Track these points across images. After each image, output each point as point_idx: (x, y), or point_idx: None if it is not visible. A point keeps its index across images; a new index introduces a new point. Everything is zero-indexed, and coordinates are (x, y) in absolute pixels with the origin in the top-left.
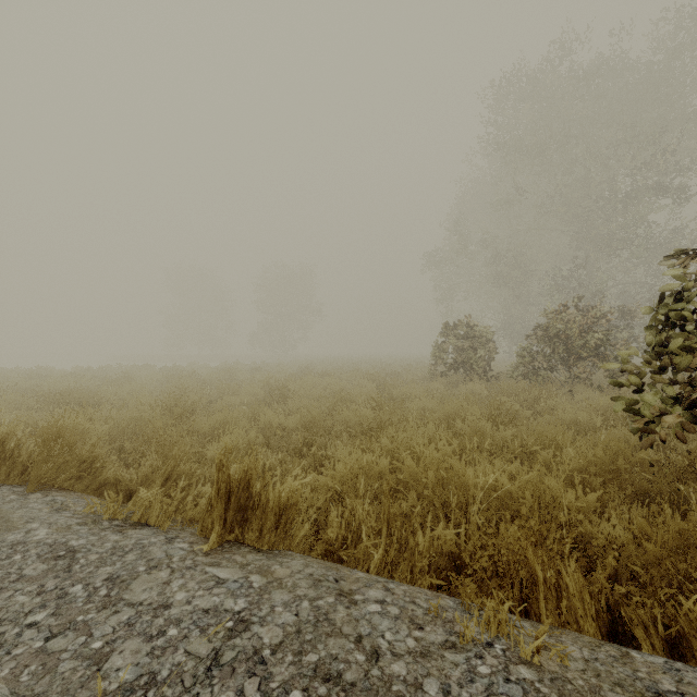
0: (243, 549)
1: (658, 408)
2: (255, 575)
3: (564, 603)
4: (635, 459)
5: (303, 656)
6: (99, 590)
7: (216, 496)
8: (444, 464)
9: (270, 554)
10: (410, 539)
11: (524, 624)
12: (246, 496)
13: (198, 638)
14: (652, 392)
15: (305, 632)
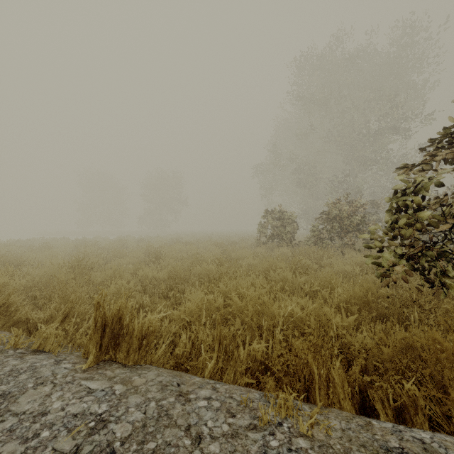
0: (113, 365)
1: (392, 262)
2: (118, 385)
3: (331, 391)
4: (378, 293)
5: (144, 444)
6: None
7: (93, 328)
8: (259, 300)
9: (133, 368)
10: (234, 352)
11: (305, 407)
12: (118, 327)
13: (65, 437)
14: (388, 251)
15: (149, 425)
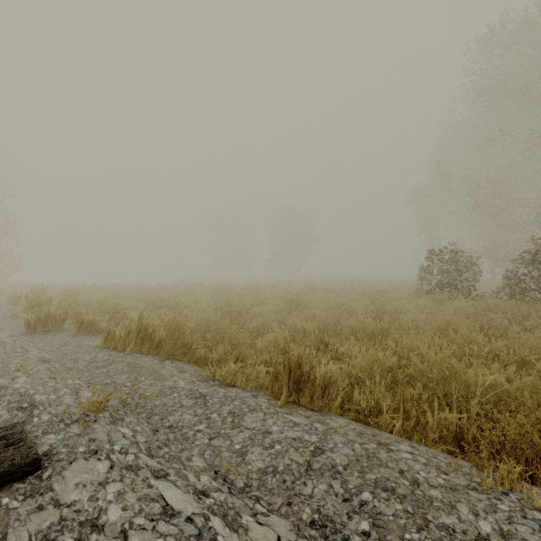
0: (301, 407)
1: None
2: (317, 423)
3: None
4: None
5: (365, 474)
6: (227, 418)
7: (283, 370)
8: (446, 364)
9: (321, 413)
10: (420, 417)
11: (532, 487)
12: (299, 373)
13: (294, 453)
14: None
15: (362, 461)
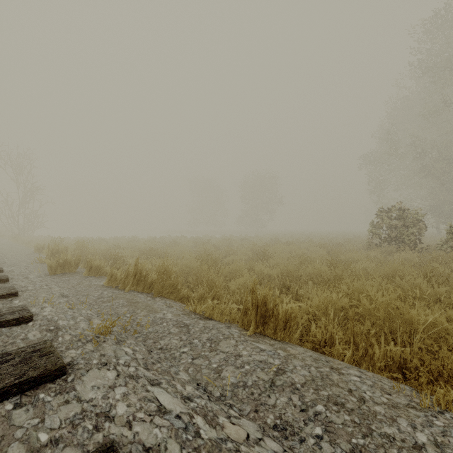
0: (267, 337)
1: None
2: (279, 350)
3: None
4: None
5: (319, 391)
6: (206, 343)
7: (251, 306)
8: (392, 305)
9: (283, 342)
10: (368, 349)
11: None
12: (265, 309)
13: (261, 372)
14: None
15: (317, 381)
